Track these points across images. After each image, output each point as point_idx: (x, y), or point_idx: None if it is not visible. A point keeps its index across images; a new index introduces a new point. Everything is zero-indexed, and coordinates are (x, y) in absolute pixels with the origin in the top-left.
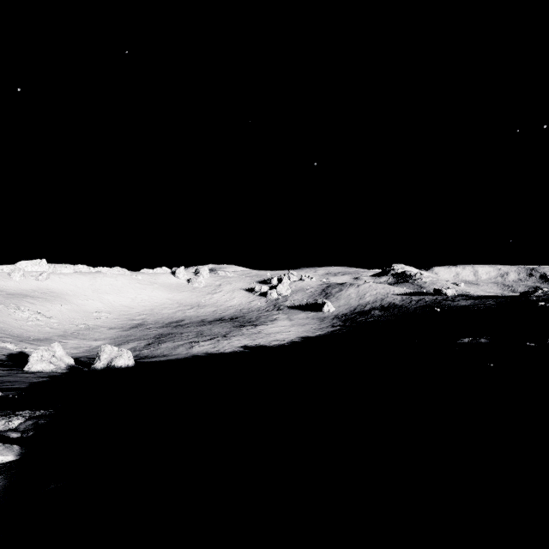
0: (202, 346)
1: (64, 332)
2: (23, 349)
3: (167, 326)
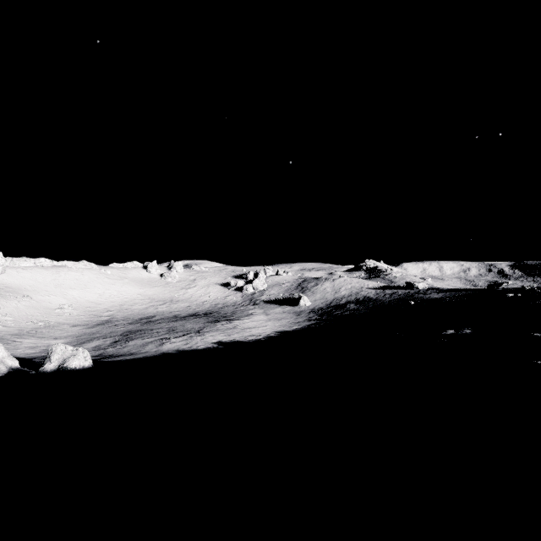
0: (173, 342)
1: (20, 330)
2: None
3: (137, 322)
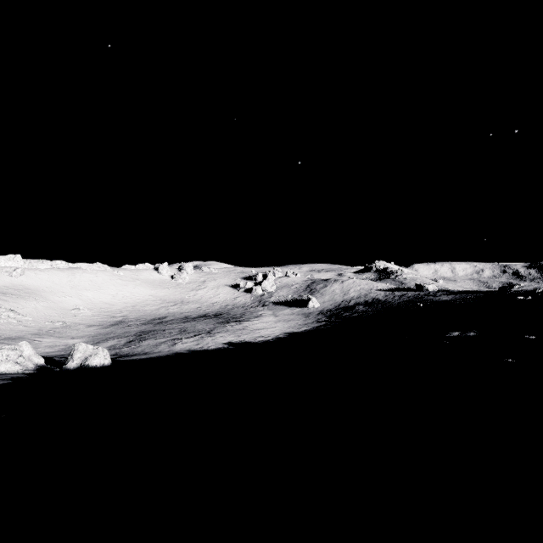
0: (185, 343)
1: (39, 330)
2: None
3: (149, 323)
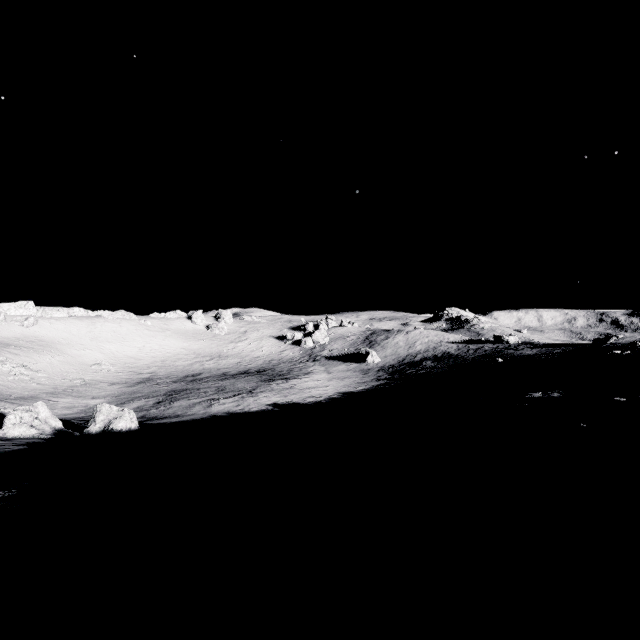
0: (222, 404)
1: (55, 388)
2: (2, 410)
3: (182, 381)
